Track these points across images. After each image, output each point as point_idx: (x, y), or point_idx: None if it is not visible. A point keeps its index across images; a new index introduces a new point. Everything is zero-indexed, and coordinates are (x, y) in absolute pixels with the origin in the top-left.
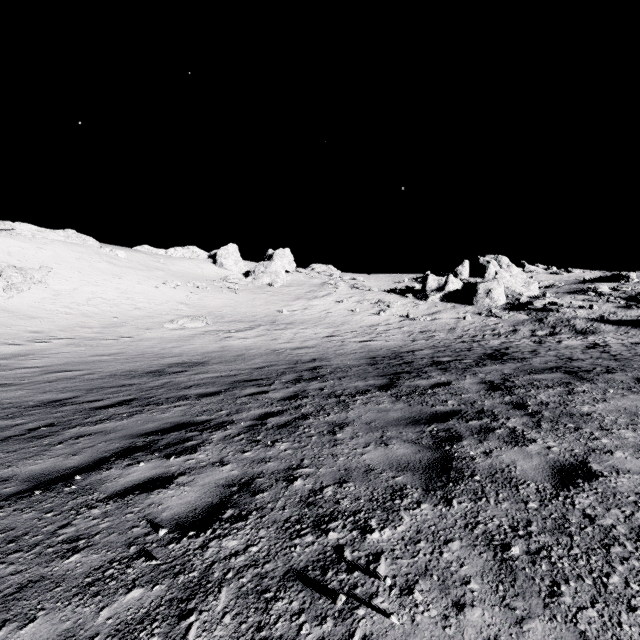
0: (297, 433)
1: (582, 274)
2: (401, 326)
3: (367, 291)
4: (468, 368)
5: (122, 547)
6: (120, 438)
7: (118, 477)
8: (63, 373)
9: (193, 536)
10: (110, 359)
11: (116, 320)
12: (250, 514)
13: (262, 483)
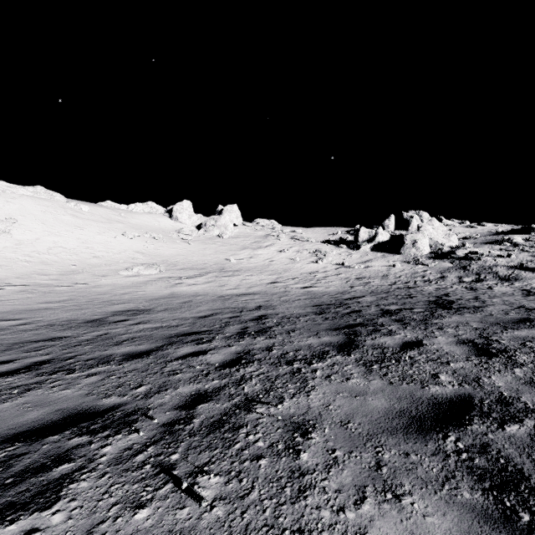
0: (236, 447)
1: (494, 227)
2: (338, 273)
3: (305, 242)
4: (427, 320)
5: None
6: None
7: None
8: None
9: None
10: (57, 306)
11: (74, 268)
12: None
13: None
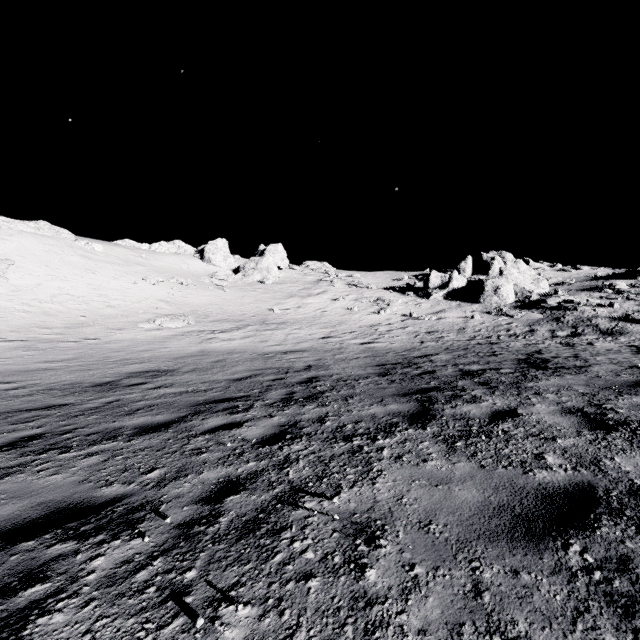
0: (276, 559)
1: (592, 271)
2: (404, 326)
3: (365, 289)
4: (519, 383)
5: None
6: None
7: None
8: None
9: None
10: (59, 366)
11: (83, 319)
12: None
13: None
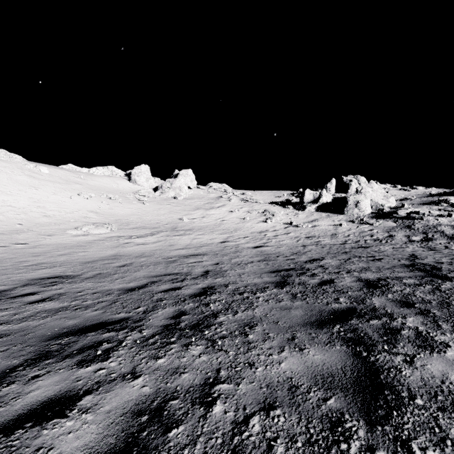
0: None
1: (425, 190)
2: (287, 232)
3: (254, 203)
4: (451, 304)
5: None
6: None
7: None
8: None
9: None
10: None
11: (19, 227)
12: None
13: None
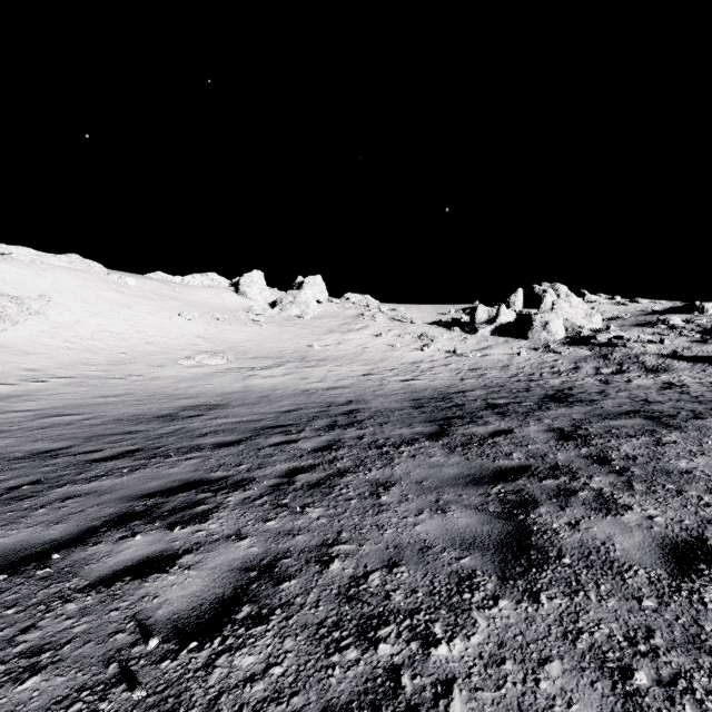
0: (332, 495)
1: (650, 304)
2: (447, 363)
3: (408, 324)
4: (530, 412)
5: (98, 665)
6: (116, 501)
7: (107, 555)
8: (60, 418)
9: (195, 648)
10: (116, 401)
11: (124, 356)
12: (272, 613)
13: (289, 566)
